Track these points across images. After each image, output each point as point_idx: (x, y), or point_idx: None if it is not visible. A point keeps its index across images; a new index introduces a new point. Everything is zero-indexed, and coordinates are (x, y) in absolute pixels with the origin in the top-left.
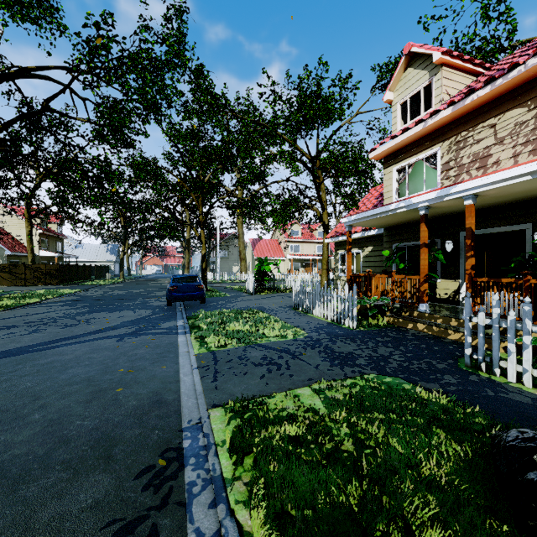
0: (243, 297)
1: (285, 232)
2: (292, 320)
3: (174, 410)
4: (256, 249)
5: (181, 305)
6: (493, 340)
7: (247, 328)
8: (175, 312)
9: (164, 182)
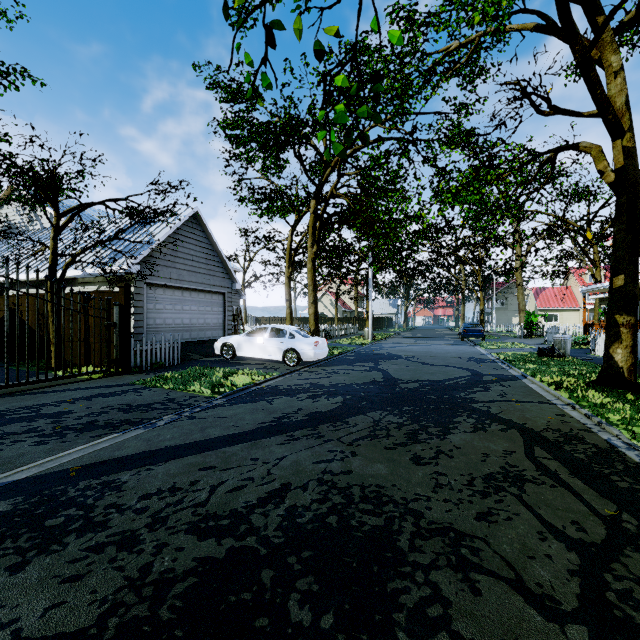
0: (512, 339)
1: (580, 278)
2: (535, 345)
3: (481, 352)
4: (539, 299)
5: (469, 341)
6: (593, 343)
7: (506, 345)
8: (468, 342)
9: (440, 243)
